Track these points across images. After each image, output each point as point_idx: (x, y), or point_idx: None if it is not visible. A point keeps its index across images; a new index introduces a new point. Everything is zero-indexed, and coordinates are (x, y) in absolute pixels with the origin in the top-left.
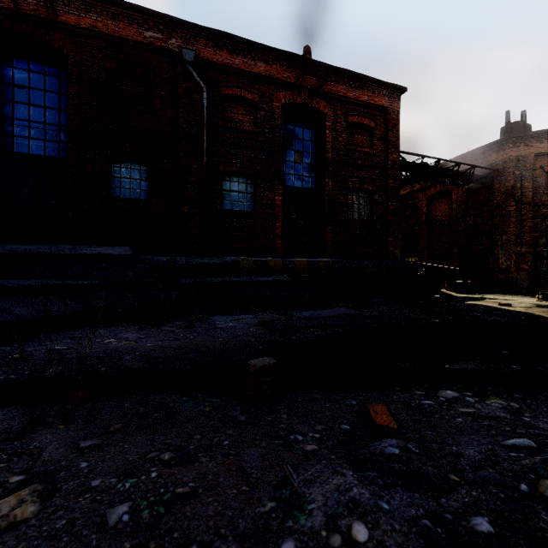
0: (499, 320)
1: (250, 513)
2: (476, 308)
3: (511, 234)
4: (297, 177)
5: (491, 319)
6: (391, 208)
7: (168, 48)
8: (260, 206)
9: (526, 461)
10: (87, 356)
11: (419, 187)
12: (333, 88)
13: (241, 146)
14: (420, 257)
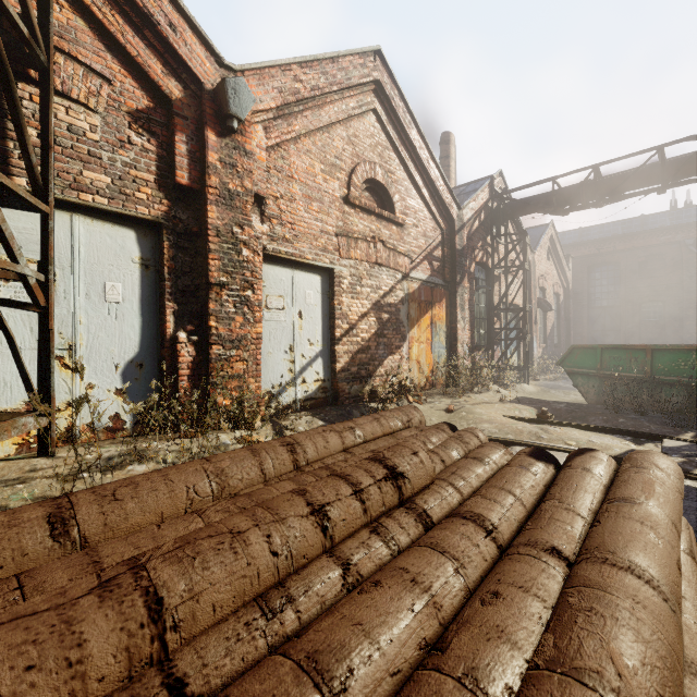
0: None
1: None
2: None
3: None
4: None
5: None
6: None
7: (675, 241)
8: None
9: None
10: None
11: None
12: None
13: None
14: None
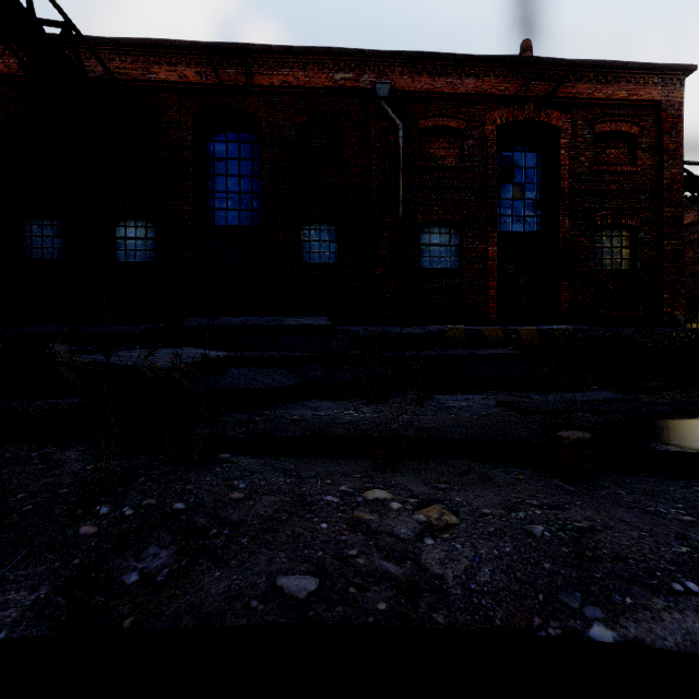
0: None
1: (667, 550)
2: None
3: None
4: (516, 219)
5: None
6: (668, 249)
7: (359, 87)
8: (468, 261)
9: None
10: (354, 422)
11: None
12: (571, 90)
13: (443, 189)
14: None
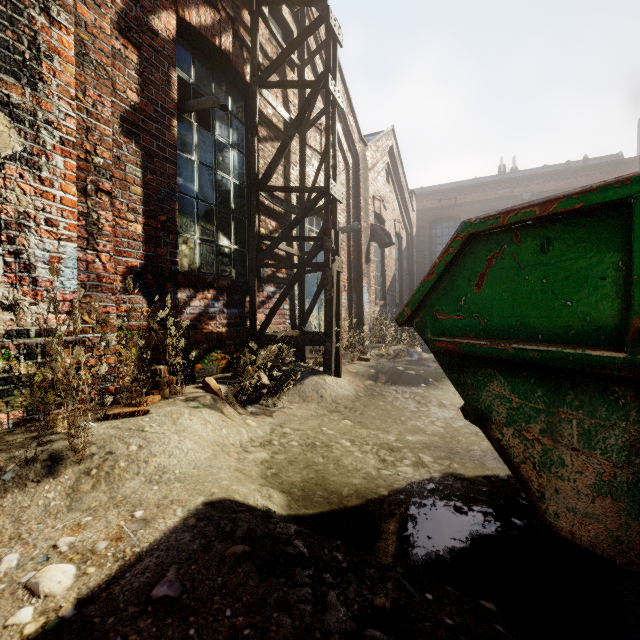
0: None
1: None
2: None
3: None
4: None
5: None
6: None
7: (513, 195)
8: None
9: None
10: None
11: None
12: None
13: None
14: None
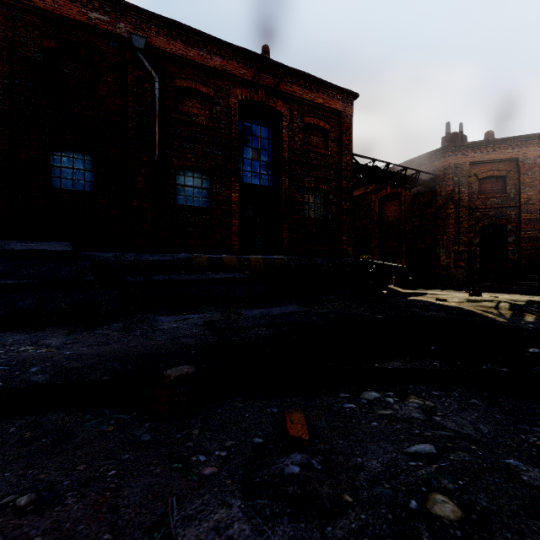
0: (434, 315)
1: None
2: (416, 304)
3: (451, 234)
4: (254, 175)
5: (427, 314)
6: (345, 208)
7: (116, 32)
8: (216, 202)
9: (422, 471)
10: None
11: (372, 188)
12: (290, 89)
13: (196, 141)
14: (373, 254)
